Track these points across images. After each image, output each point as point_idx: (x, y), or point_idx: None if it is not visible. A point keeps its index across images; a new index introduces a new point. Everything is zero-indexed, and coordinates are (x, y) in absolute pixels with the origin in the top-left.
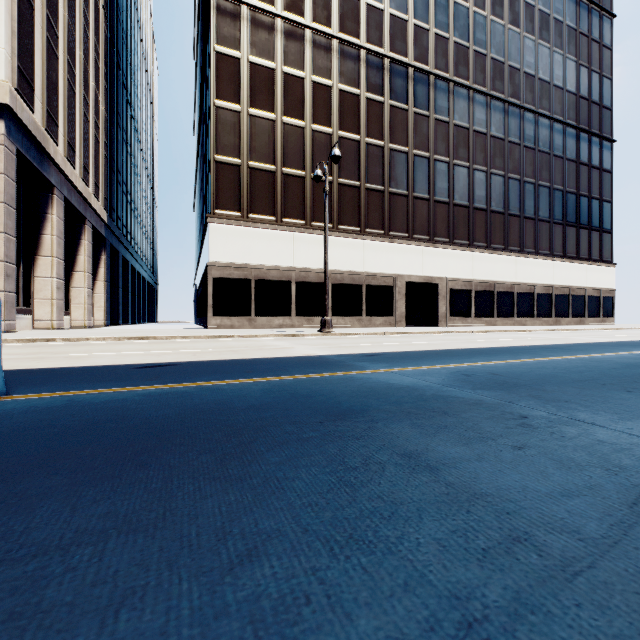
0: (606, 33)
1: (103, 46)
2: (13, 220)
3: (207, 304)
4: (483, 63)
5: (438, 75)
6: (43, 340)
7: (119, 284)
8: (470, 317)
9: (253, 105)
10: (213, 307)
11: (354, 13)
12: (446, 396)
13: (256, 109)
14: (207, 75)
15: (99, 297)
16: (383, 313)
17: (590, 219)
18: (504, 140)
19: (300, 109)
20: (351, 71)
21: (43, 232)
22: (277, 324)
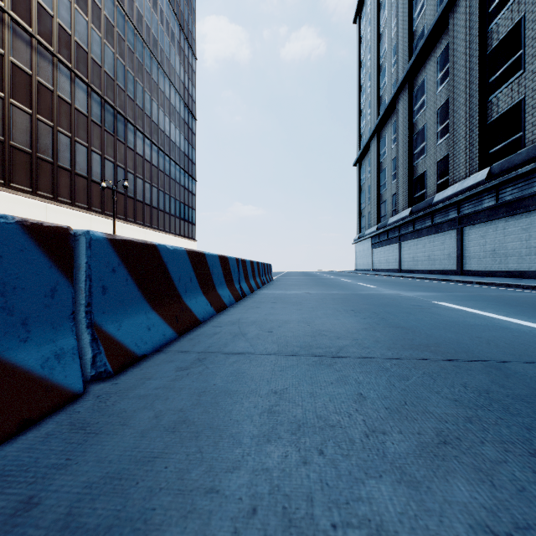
0: (194, 127)
1: None
2: None
3: None
4: (149, 122)
5: (130, 121)
6: None
7: None
8: None
9: (14, 97)
10: None
11: (85, 60)
12: None
13: (17, 101)
14: None
15: None
16: None
17: (189, 217)
18: (158, 168)
19: (50, 113)
20: (83, 99)
21: None
22: None
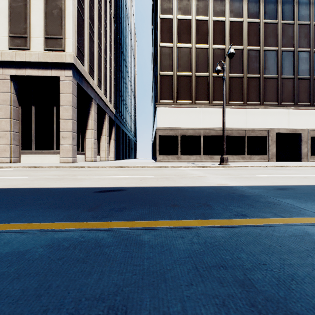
0: None
1: (113, 35)
2: (75, 114)
3: (156, 149)
4: None
5: None
6: (80, 167)
7: (120, 141)
8: None
9: (179, 42)
10: (159, 151)
11: None
12: None
13: (181, 43)
14: (156, 33)
15: (112, 147)
16: (259, 153)
17: None
18: None
19: (205, 38)
20: (237, 8)
21: (88, 119)
22: (192, 159)
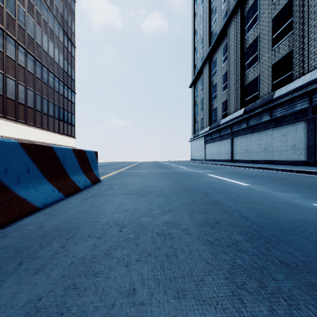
0: (73, 52)
1: None
2: None
3: None
4: (23, 33)
5: None
6: None
7: None
8: None
9: None
10: None
11: None
12: None
13: None
14: None
15: None
16: None
17: (68, 120)
18: (34, 75)
19: None
20: None
21: None
22: None
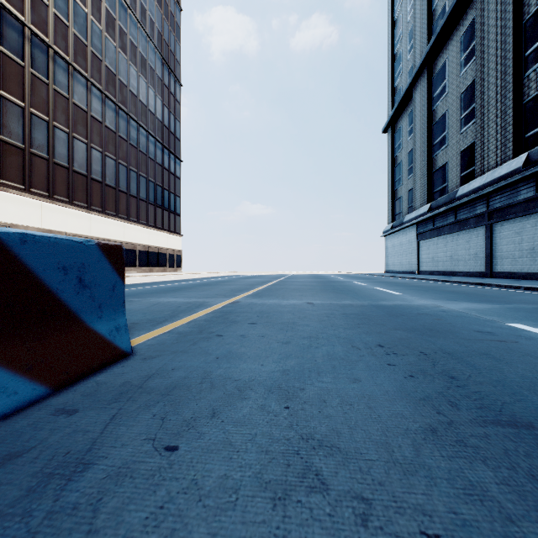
0: (178, 93)
1: None
2: None
3: None
4: (100, 66)
5: (58, 52)
6: None
7: None
8: None
9: None
10: None
11: None
12: None
13: None
14: None
15: None
16: None
17: (170, 205)
18: (116, 133)
19: None
20: None
21: None
22: None
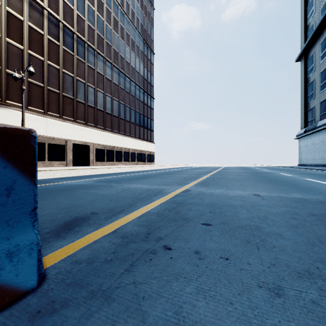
0: (152, 59)
1: None
2: None
3: None
4: (110, 49)
5: (89, 45)
6: None
7: None
8: (104, 161)
9: None
10: None
11: None
12: (93, 185)
13: None
14: None
15: None
16: (59, 159)
17: (147, 125)
18: (118, 86)
19: None
20: (38, 18)
21: None
22: None
